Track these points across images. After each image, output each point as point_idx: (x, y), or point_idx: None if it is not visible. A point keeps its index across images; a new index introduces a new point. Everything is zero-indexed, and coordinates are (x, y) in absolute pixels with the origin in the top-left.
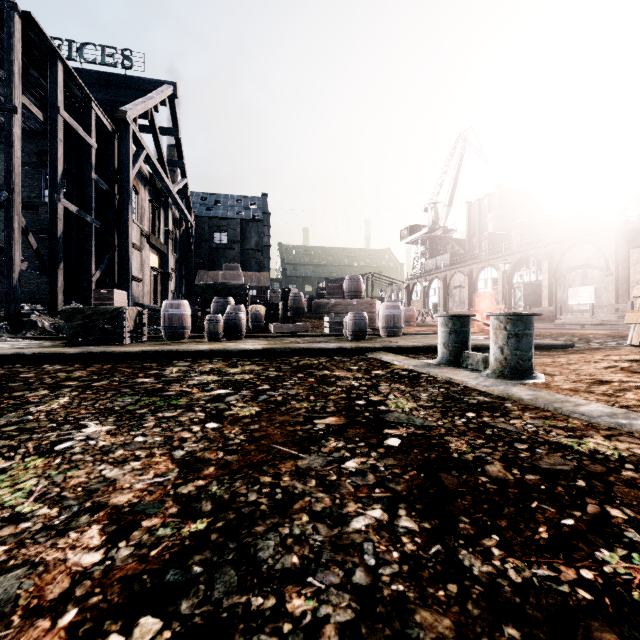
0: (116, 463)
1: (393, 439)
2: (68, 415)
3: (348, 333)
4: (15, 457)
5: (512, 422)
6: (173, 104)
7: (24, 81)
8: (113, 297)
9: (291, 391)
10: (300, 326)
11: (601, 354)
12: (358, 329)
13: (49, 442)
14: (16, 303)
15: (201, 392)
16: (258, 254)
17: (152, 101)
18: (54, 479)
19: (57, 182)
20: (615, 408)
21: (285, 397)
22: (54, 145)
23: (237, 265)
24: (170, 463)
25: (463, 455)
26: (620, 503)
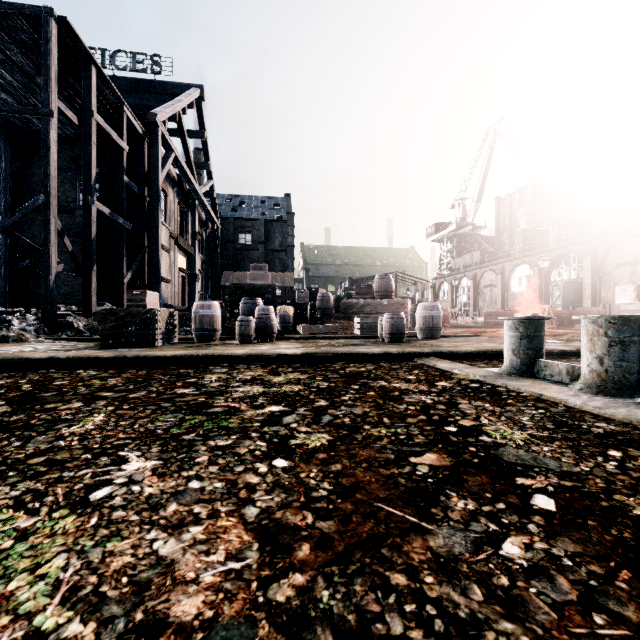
0: (170, 529)
1: (540, 497)
2: (104, 441)
3: (384, 335)
4: (40, 511)
5: None
6: (200, 107)
7: (60, 87)
8: (145, 298)
9: (356, 410)
10: (329, 327)
11: None
12: (396, 331)
13: (82, 486)
14: (53, 304)
15: (251, 409)
16: (282, 254)
17: (180, 104)
18: (89, 559)
19: (91, 185)
20: None
21: (353, 419)
22: (88, 148)
23: (265, 265)
24: (243, 532)
25: None
26: None
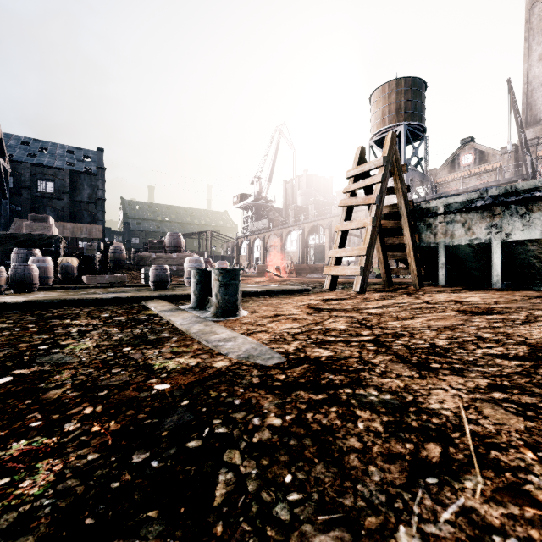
0: None
1: (6, 378)
2: None
3: (150, 283)
4: None
5: (148, 352)
6: None
7: None
8: None
9: None
10: (117, 277)
11: (317, 296)
12: (159, 280)
13: None
14: None
15: None
16: (91, 207)
17: None
18: None
19: None
20: (231, 335)
21: None
22: None
23: (47, 216)
24: None
25: (50, 384)
26: (104, 403)
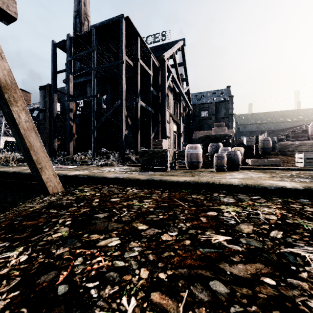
0: None
1: None
2: None
3: None
4: None
5: None
6: (183, 50)
7: (127, 54)
8: (162, 143)
9: None
10: (273, 161)
11: None
12: None
13: None
14: (123, 149)
15: None
16: (225, 120)
17: (174, 49)
18: None
19: (138, 93)
20: None
21: None
22: (137, 76)
23: (223, 123)
24: None
25: None
26: None
